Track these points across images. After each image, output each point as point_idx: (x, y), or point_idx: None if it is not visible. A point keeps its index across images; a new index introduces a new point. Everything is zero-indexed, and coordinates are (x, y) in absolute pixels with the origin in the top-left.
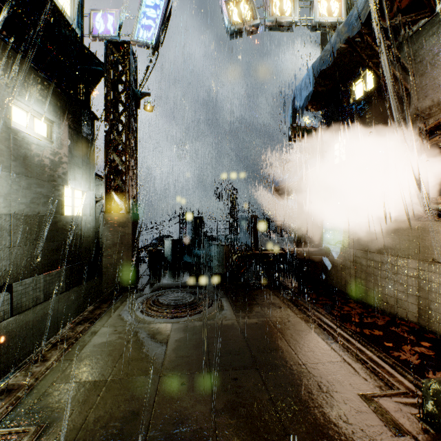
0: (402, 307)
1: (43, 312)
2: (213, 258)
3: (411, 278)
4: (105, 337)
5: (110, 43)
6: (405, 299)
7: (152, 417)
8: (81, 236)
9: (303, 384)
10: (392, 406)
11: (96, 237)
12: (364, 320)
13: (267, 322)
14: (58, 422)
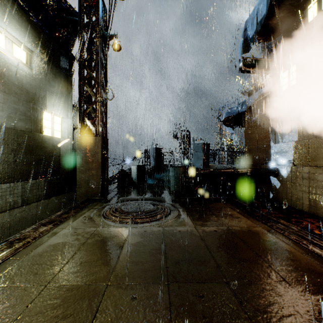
0: None
1: (20, 215)
2: (171, 178)
3: None
4: (62, 238)
5: None
6: None
7: None
8: (60, 155)
9: (297, 310)
10: None
11: (74, 158)
12: None
13: (227, 231)
14: None
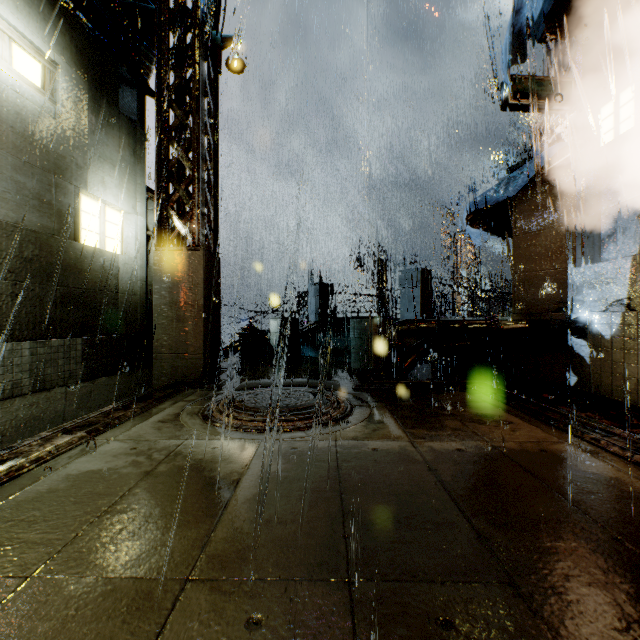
0: None
1: (28, 413)
2: (353, 342)
3: None
4: (101, 461)
5: None
6: None
7: None
8: (118, 290)
9: None
10: None
11: (149, 299)
12: None
13: (488, 451)
14: None
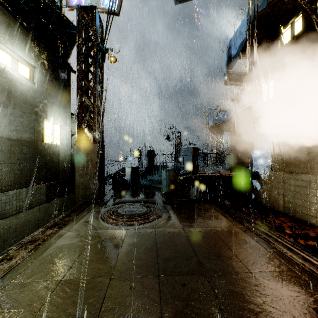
0: None
1: (25, 218)
2: (163, 180)
3: None
4: (68, 240)
5: (81, 8)
6: None
7: None
8: (59, 161)
9: (254, 293)
10: None
11: (71, 162)
12: (297, 232)
13: (209, 231)
14: None
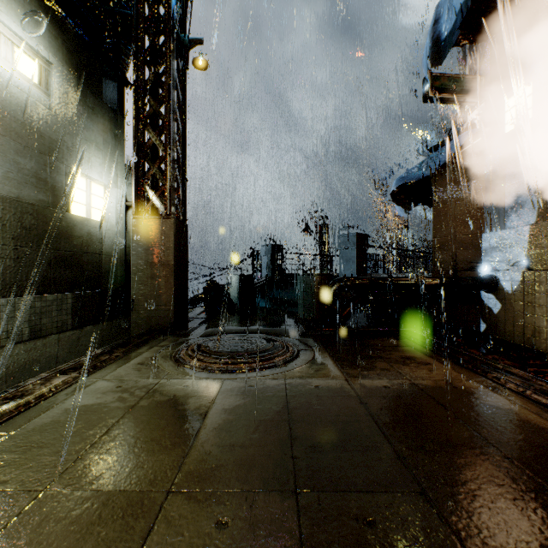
0: None
1: (27, 356)
2: (299, 295)
3: None
4: (93, 397)
5: None
6: None
7: None
8: (101, 252)
9: None
10: None
11: (127, 259)
12: None
13: (409, 387)
14: None
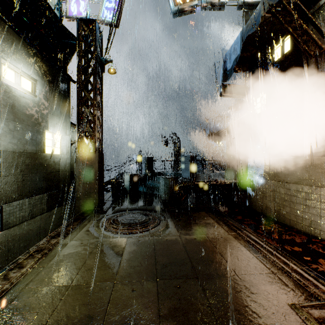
0: (316, 227)
1: (27, 228)
2: (161, 188)
3: (324, 204)
4: (72, 249)
5: (81, 21)
6: (318, 221)
7: (105, 321)
8: (59, 170)
9: (238, 293)
10: (321, 316)
11: (71, 171)
12: (284, 238)
13: (204, 238)
14: (23, 324)
